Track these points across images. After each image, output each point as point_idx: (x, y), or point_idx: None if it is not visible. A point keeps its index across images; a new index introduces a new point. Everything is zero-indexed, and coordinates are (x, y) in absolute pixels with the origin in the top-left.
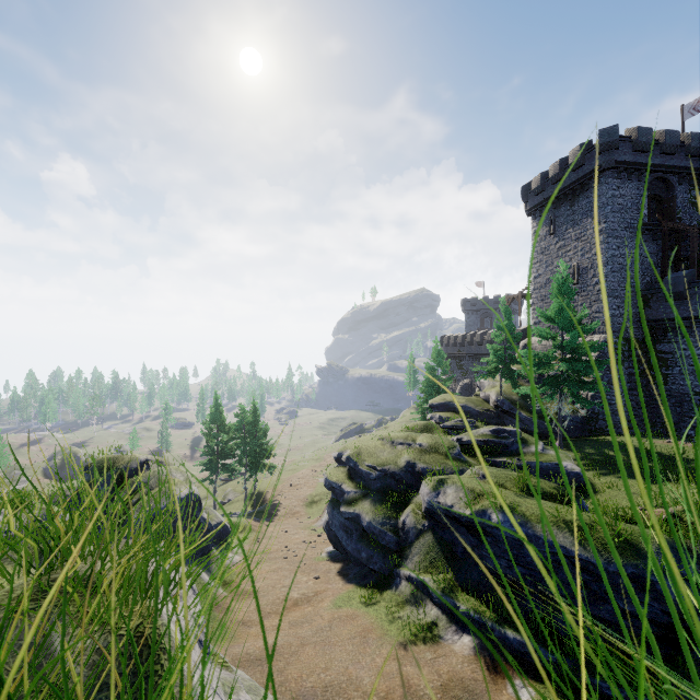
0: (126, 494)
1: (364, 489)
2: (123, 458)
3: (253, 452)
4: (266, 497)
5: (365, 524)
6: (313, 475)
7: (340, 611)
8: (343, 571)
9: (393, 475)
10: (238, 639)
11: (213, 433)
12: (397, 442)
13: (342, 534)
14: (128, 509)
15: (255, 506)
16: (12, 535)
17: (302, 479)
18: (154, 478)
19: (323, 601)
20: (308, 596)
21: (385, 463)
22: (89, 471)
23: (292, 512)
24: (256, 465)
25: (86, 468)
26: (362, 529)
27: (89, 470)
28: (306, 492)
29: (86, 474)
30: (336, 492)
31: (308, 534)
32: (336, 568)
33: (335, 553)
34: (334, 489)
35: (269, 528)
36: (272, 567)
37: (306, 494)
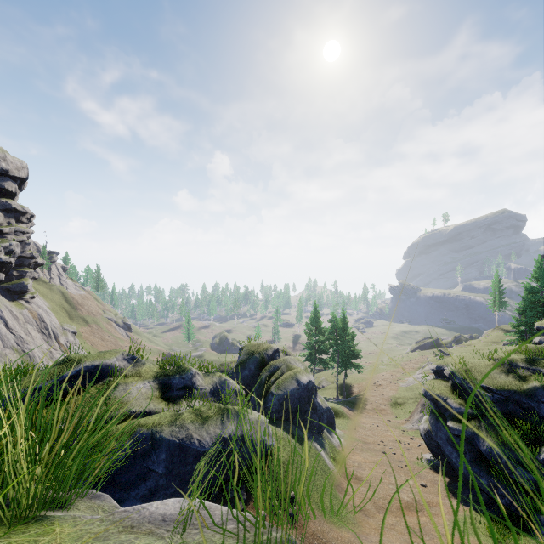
0: (267, 374)
1: (477, 409)
2: (262, 346)
3: (343, 352)
4: (352, 389)
5: (484, 448)
6: (393, 378)
7: (466, 539)
8: (453, 488)
9: (517, 401)
10: (361, 527)
11: (312, 333)
12: (517, 365)
13: (451, 449)
14: (269, 385)
15: (344, 396)
16: (205, 392)
17: (383, 381)
18: (284, 364)
19: (438, 515)
20: (420, 504)
21: (505, 386)
22: (242, 352)
23: (378, 408)
24: (345, 363)
25: (241, 350)
26: (477, 452)
27: (242, 352)
28: (389, 393)
29: (241, 354)
30: (439, 405)
31: (400, 434)
32: (442, 481)
33: (435, 463)
34: (436, 401)
35: (361, 419)
36: (374, 458)
37: (389, 395)
